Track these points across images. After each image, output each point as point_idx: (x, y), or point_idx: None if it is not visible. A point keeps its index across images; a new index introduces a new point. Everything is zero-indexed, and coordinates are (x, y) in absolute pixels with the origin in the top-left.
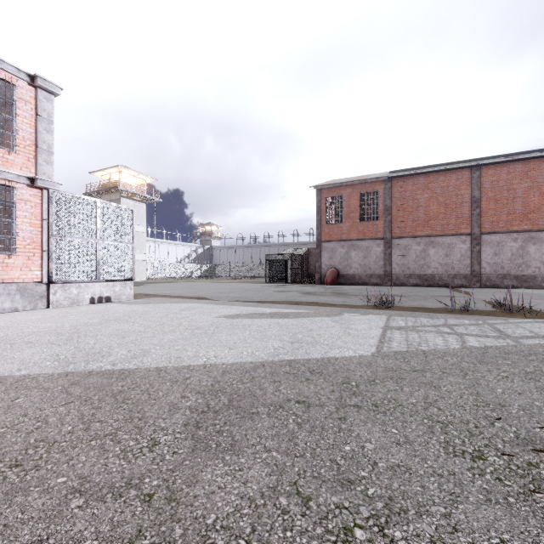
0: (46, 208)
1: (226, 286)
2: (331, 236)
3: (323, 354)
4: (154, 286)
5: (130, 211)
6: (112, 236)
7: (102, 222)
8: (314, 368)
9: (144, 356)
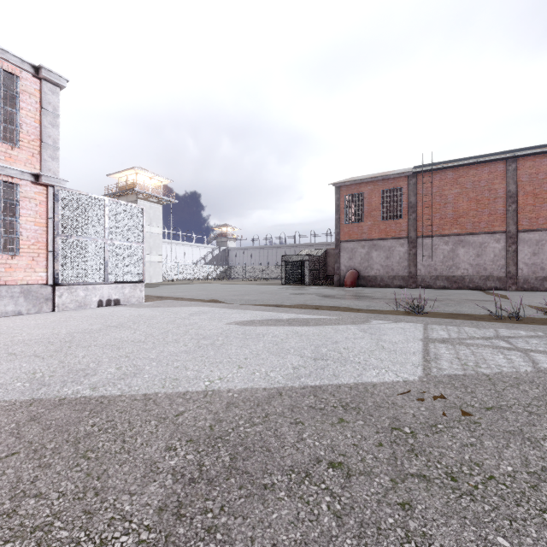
0: (51, 206)
1: (241, 287)
2: (350, 236)
3: (356, 378)
4: (168, 288)
5: (140, 209)
6: (121, 236)
7: (110, 221)
8: (347, 400)
9: (135, 376)
